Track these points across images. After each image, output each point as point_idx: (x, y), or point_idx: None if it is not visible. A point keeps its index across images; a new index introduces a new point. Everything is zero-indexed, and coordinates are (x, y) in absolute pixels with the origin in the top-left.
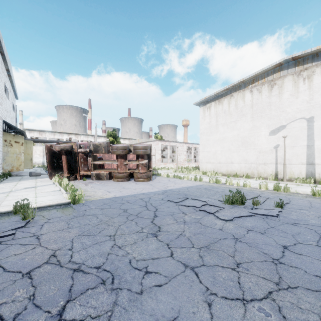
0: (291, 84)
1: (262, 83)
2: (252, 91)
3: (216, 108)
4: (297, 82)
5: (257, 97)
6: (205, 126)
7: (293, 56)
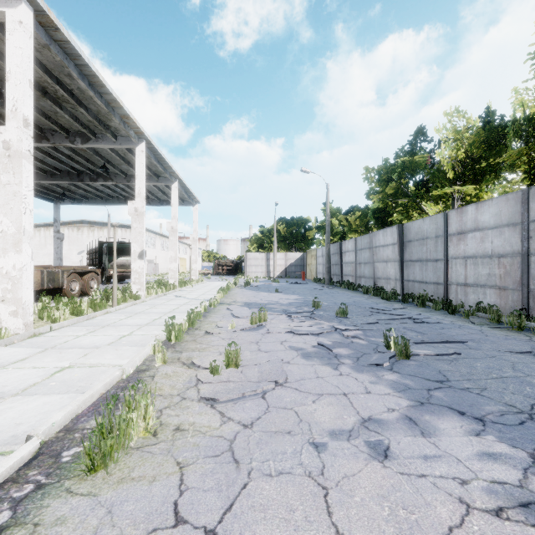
0: (87, 231)
1: (74, 226)
2: (69, 229)
3: (46, 232)
4: (89, 231)
5: (71, 233)
6: (36, 243)
7: (86, 220)
